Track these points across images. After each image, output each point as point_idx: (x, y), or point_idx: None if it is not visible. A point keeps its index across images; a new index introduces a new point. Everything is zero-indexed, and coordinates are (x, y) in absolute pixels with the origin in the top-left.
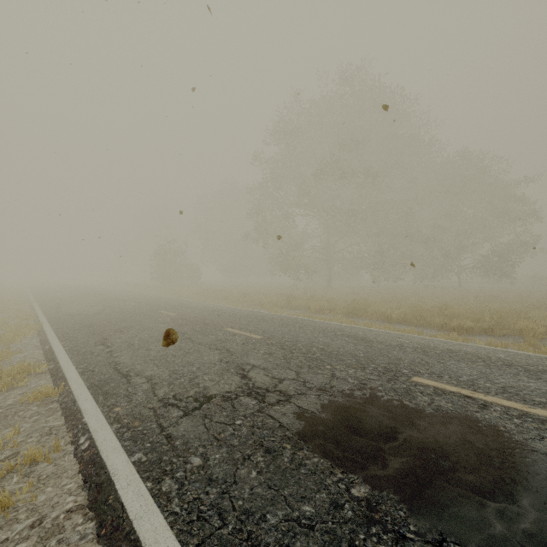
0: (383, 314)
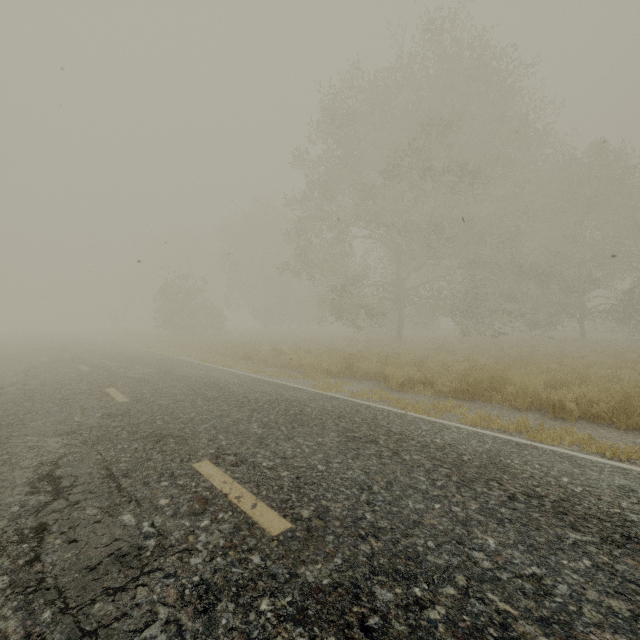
0: (537, 396)
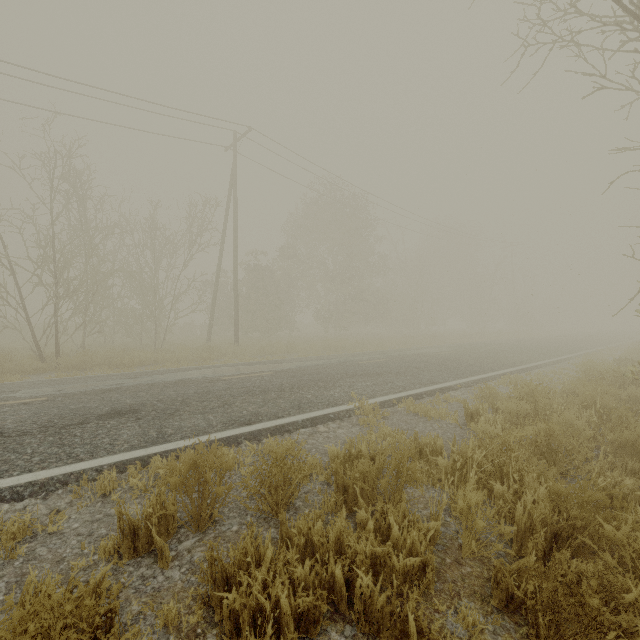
0: None
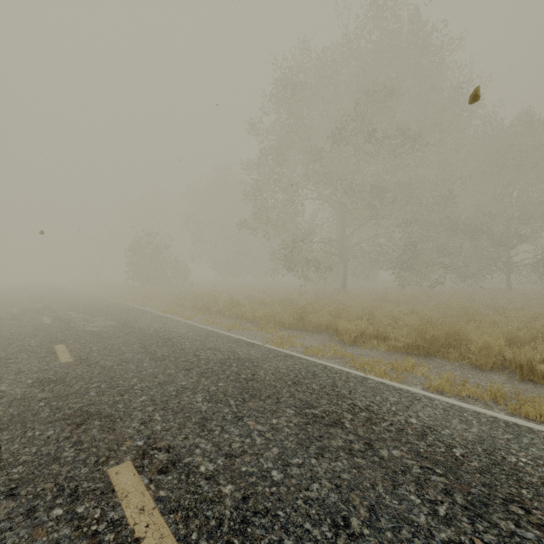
0: (499, 355)
